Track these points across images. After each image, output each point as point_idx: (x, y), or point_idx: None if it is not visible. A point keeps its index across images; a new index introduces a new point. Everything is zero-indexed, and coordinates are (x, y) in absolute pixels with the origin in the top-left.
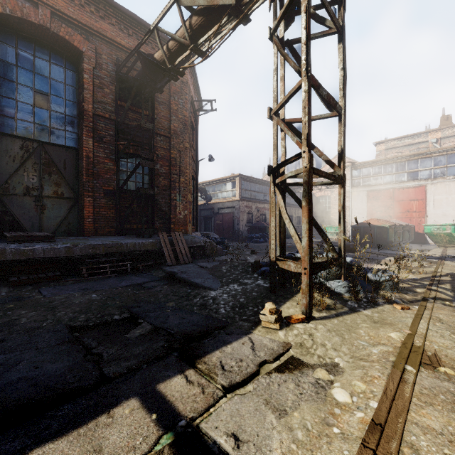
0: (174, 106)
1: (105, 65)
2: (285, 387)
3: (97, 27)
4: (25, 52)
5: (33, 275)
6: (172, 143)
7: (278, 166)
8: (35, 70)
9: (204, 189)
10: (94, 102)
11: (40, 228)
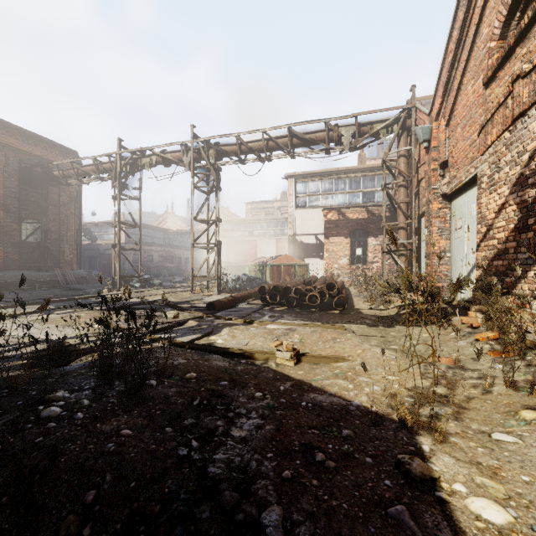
0: (63, 186)
1: (12, 164)
2: None
3: (7, 142)
4: None
5: None
6: (61, 211)
7: (114, 245)
8: None
9: (89, 229)
10: (4, 188)
11: None
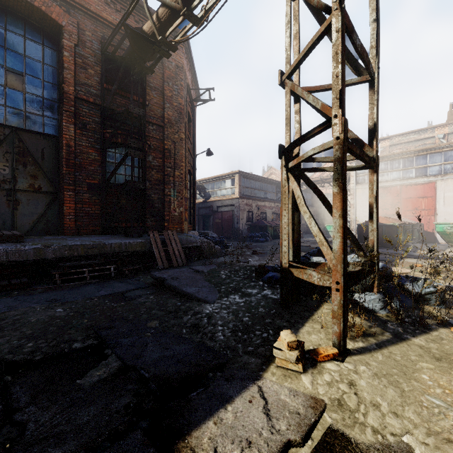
0: (168, 93)
1: (89, 43)
2: None
3: None
4: None
5: None
6: (166, 133)
7: (293, 143)
8: (7, 45)
9: (202, 187)
10: (76, 84)
11: (12, 226)
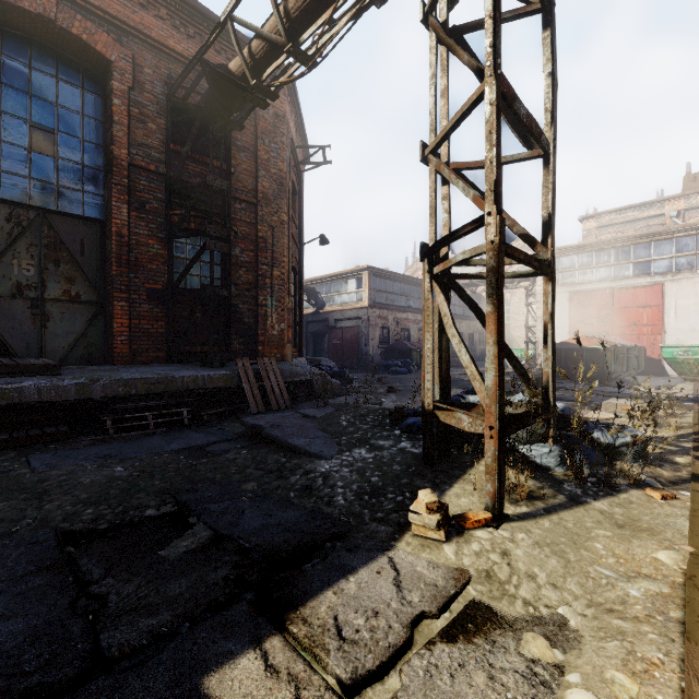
0: (263, 155)
1: (149, 85)
2: (467, 683)
3: (136, 21)
4: (15, 61)
5: (20, 432)
6: (260, 214)
7: (438, 242)
8: (32, 90)
9: (313, 290)
10: (130, 145)
11: (40, 352)
